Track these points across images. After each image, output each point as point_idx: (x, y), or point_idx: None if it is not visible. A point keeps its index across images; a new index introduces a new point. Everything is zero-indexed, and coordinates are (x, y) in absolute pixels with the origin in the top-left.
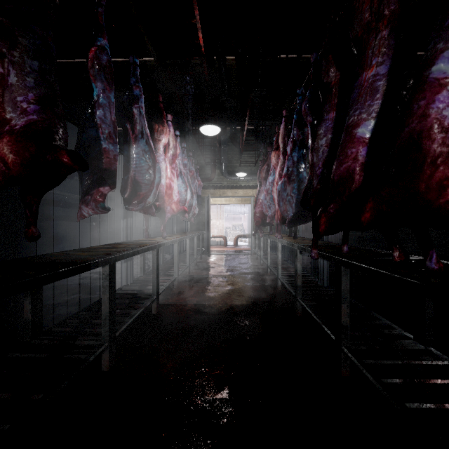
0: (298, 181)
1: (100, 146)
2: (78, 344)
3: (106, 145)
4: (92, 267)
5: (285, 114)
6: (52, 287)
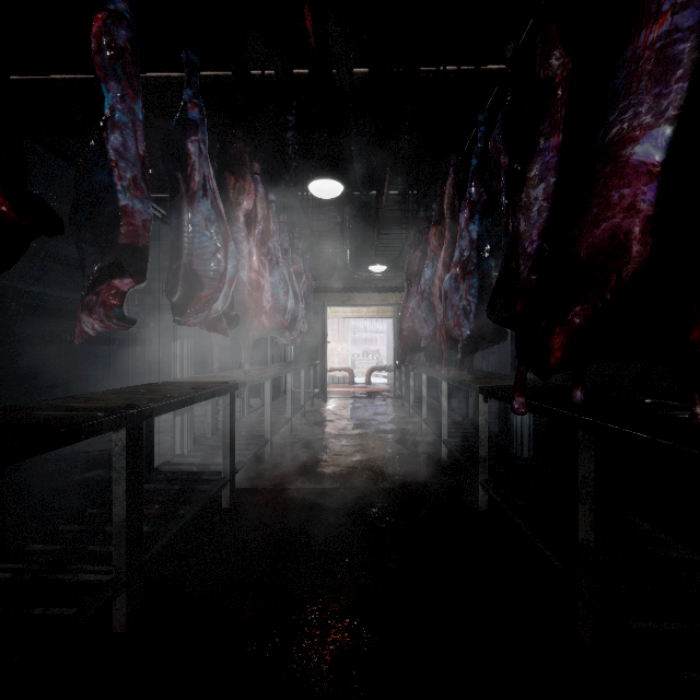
0: (479, 273)
1: (116, 201)
2: (68, 580)
3: (127, 200)
4: (87, 435)
5: (454, 160)
6: (57, 457)
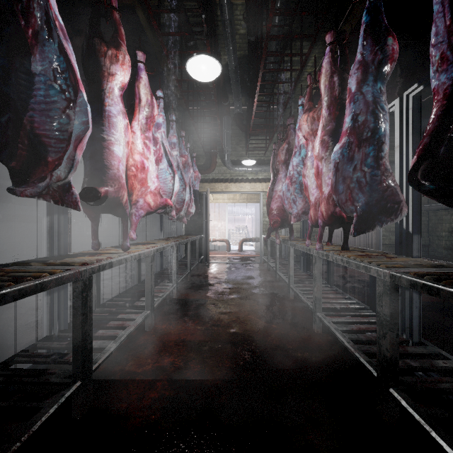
0: (375, 139)
1: None
2: None
3: None
4: None
5: (330, 38)
6: None
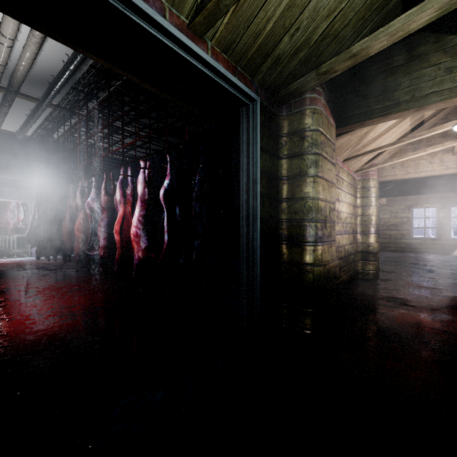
0: None
1: None
2: None
3: None
4: None
5: None
6: None
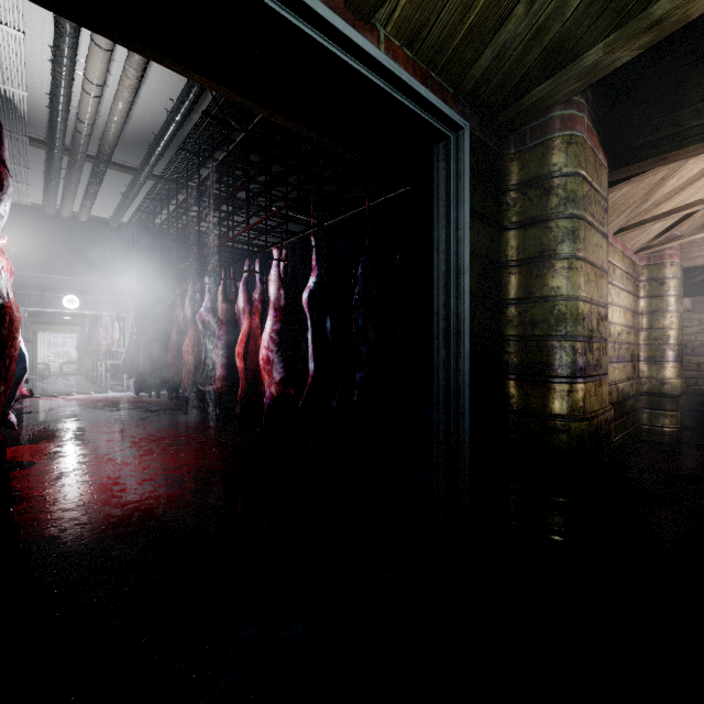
0: None
1: None
2: None
3: None
4: None
5: None
6: None
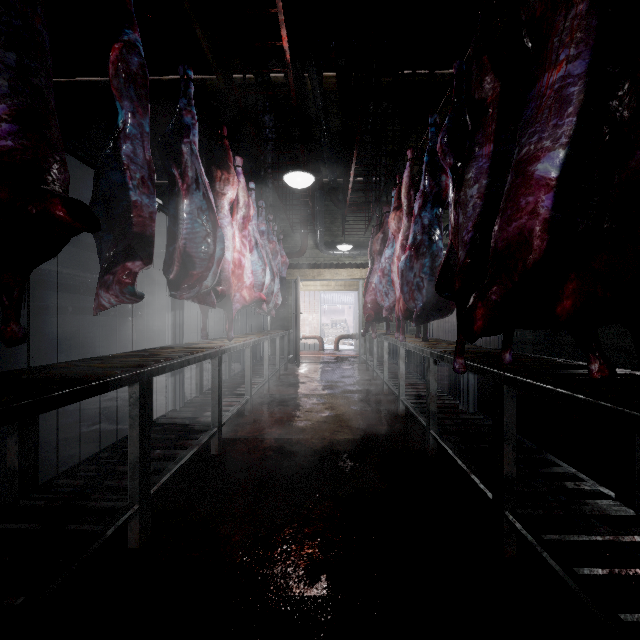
0: (431, 254)
1: (128, 198)
2: (92, 506)
3: (137, 197)
4: (112, 387)
5: (410, 155)
6: (64, 413)
